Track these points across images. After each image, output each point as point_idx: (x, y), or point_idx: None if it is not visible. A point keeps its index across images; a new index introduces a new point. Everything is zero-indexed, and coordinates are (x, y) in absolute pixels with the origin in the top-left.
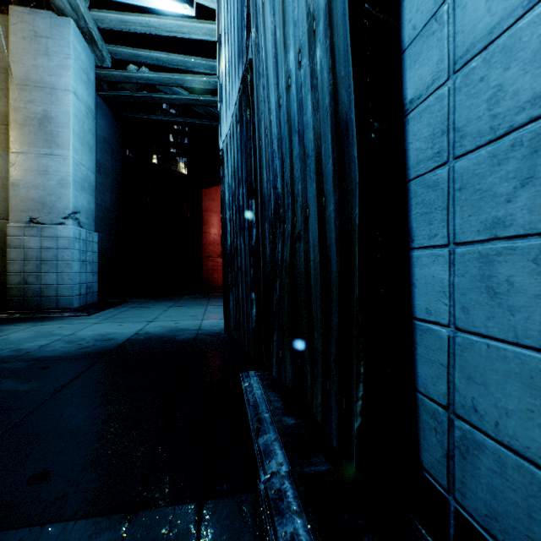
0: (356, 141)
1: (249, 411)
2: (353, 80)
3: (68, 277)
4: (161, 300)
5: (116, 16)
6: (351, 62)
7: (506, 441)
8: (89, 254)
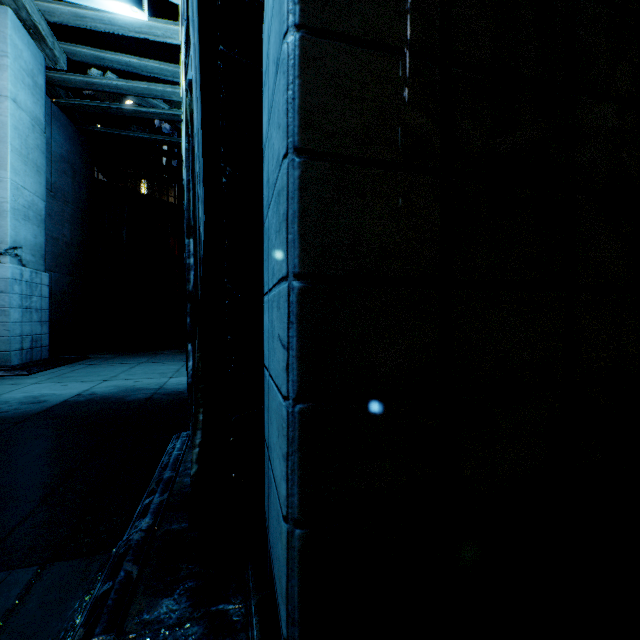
0: (203, 186)
1: (157, 473)
2: (202, 123)
3: (5, 328)
4: (135, 355)
5: (69, 9)
6: (200, 104)
7: (274, 474)
8: (35, 300)
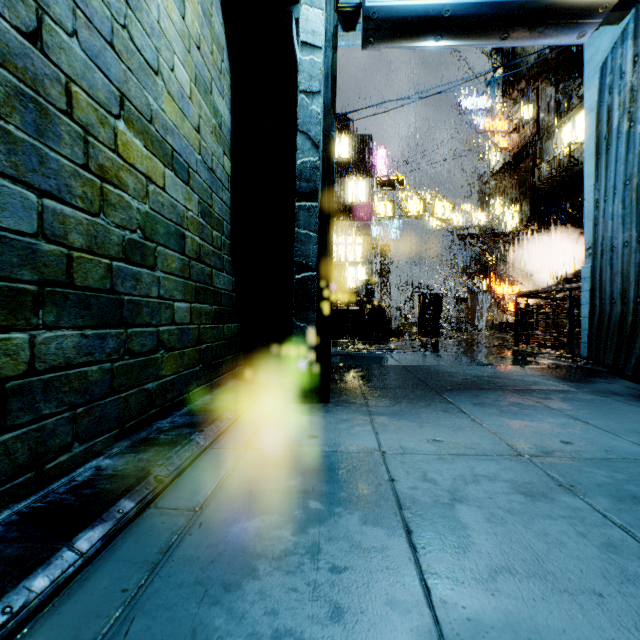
0: None
1: None
2: None
3: None
4: None
5: None
6: None
7: None
8: None
